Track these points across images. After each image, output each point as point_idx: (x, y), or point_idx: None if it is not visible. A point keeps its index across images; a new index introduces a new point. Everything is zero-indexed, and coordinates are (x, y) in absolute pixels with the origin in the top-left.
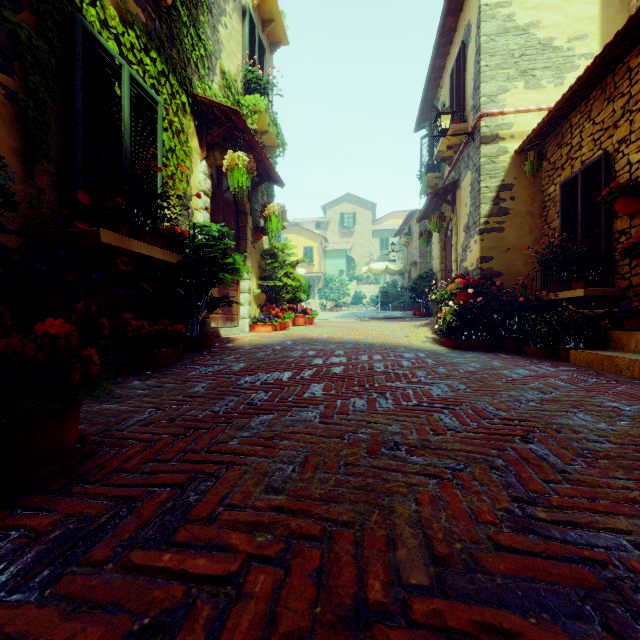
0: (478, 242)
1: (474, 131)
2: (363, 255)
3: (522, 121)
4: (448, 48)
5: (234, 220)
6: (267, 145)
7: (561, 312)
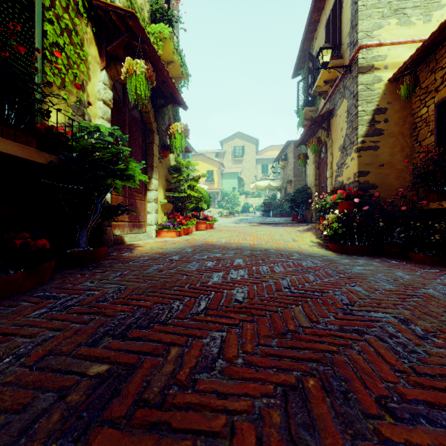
0: (356, 159)
1: (351, 64)
2: (250, 176)
3: (394, 53)
4: (323, 3)
5: (141, 137)
6: (173, 76)
7: (444, 220)
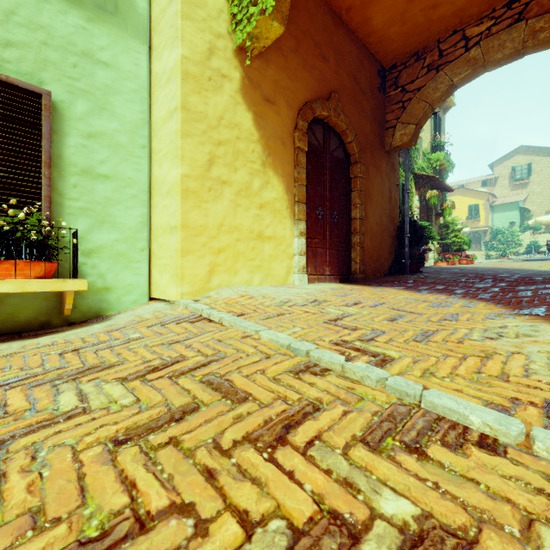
0: None
1: None
2: (541, 204)
3: None
4: None
5: (426, 213)
6: (442, 168)
7: None
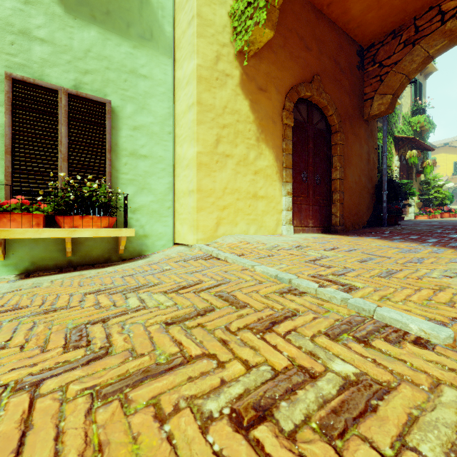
0: None
1: None
2: None
3: None
4: None
5: (406, 171)
6: (423, 130)
7: None
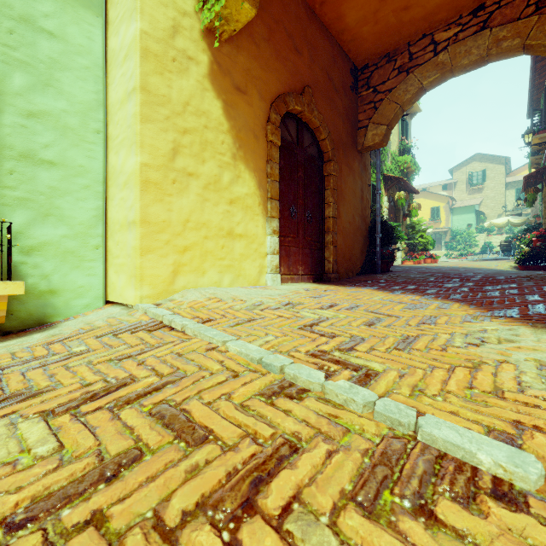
0: None
1: None
2: (494, 208)
3: None
4: (544, 72)
5: (394, 214)
6: (409, 171)
7: None
